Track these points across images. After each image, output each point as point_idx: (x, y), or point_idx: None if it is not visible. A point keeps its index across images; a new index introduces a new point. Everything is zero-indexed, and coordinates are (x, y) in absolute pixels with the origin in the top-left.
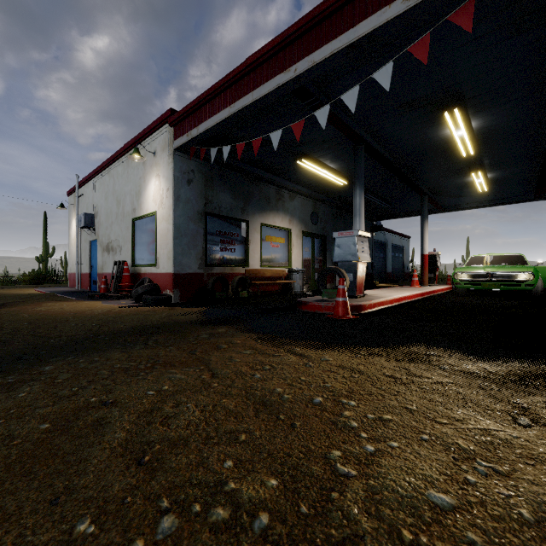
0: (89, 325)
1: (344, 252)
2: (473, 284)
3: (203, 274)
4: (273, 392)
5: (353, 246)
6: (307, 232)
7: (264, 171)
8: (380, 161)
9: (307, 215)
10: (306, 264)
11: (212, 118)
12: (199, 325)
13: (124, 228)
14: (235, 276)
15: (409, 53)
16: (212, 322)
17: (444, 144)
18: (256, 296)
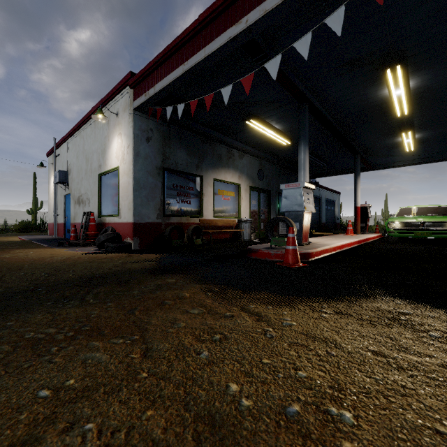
0: (37, 274)
1: (290, 203)
2: (406, 233)
3: (161, 223)
4: (225, 394)
5: (300, 197)
6: (254, 187)
7: (216, 132)
8: (322, 121)
9: (254, 172)
10: (253, 215)
11: (167, 76)
12: (149, 274)
13: (91, 182)
14: (190, 226)
15: (360, 3)
16: (164, 270)
17: (381, 105)
18: (209, 243)
